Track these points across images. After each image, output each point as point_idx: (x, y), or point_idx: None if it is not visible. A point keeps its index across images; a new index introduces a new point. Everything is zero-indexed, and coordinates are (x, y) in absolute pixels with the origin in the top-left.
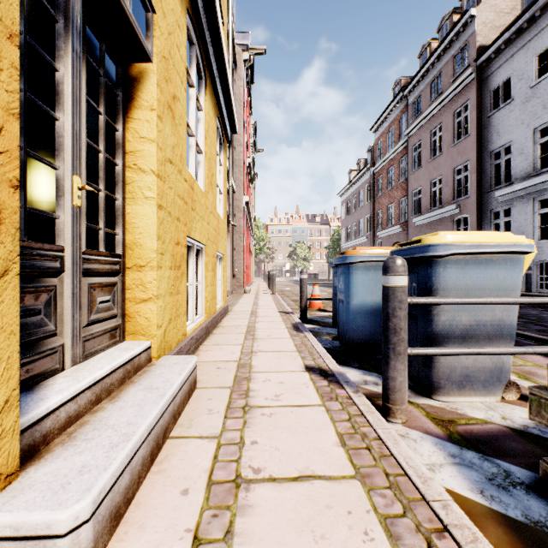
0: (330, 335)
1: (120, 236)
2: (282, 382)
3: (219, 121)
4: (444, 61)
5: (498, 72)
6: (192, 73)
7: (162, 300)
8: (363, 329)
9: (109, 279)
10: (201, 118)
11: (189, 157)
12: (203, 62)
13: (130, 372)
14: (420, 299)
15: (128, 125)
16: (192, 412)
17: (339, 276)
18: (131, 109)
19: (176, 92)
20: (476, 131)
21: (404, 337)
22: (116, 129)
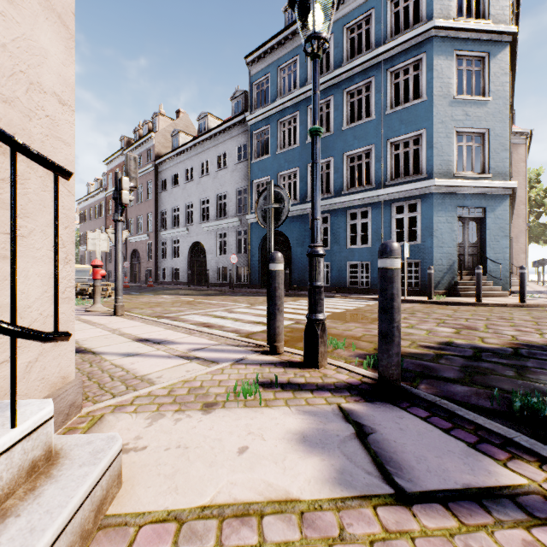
0: None
1: None
2: None
3: None
4: (143, 149)
5: (163, 173)
6: None
7: None
8: None
9: None
10: None
11: None
12: None
13: None
14: None
15: None
16: None
17: None
18: None
19: None
20: (155, 198)
21: None
22: None
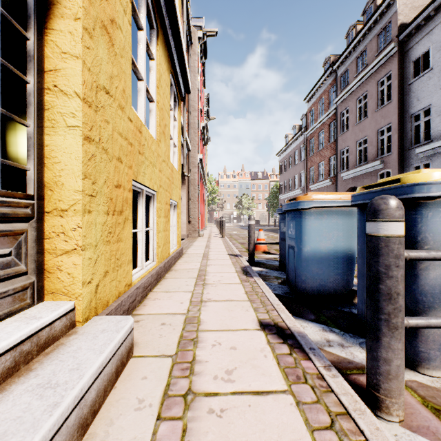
0: (278, 279)
1: (31, 172)
2: (235, 347)
3: (173, 78)
4: (369, 38)
5: (418, 45)
6: (141, 16)
7: (91, 250)
8: (316, 276)
9: (9, 226)
10: (153, 67)
11: (138, 101)
12: (154, 11)
13: (30, 353)
14: (420, 252)
15: (47, 37)
16: (115, 405)
17: (289, 222)
18: (50, 17)
19: (116, 18)
20: (398, 97)
21: (402, 305)
22: (25, 36)
